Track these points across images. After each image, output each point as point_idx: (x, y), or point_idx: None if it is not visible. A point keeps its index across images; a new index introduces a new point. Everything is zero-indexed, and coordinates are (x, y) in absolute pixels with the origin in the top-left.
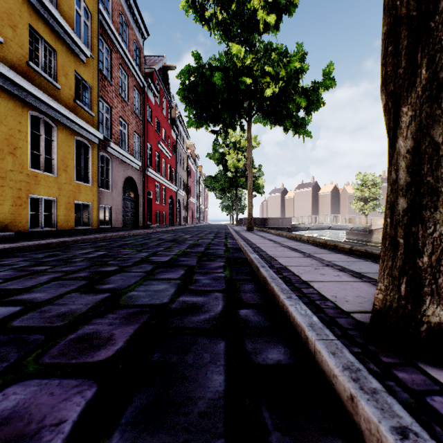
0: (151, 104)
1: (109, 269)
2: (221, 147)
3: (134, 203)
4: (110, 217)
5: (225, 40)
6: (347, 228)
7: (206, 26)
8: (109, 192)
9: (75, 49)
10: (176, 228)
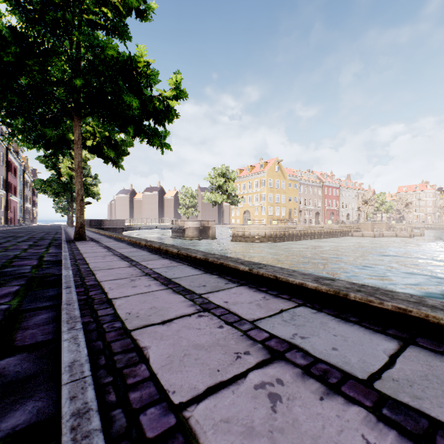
0: None
1: None
2: None
3: None
4: None
5: None
6: (169, 227)
7: None
8: None
9: None
10: None
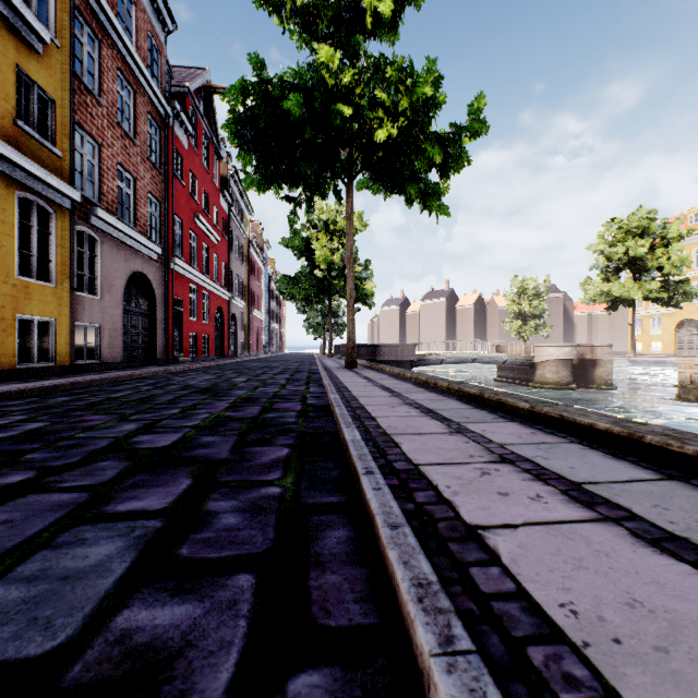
0: (182, 148)
1: (6, 482)
2: (305, 228)
3: (149, 320)
4: (98, 345)
5: (309, 44)
6: (500, 360)
7: (276, 17)
8: (96, 300)
9: (16, 23)
10: (228, 361)
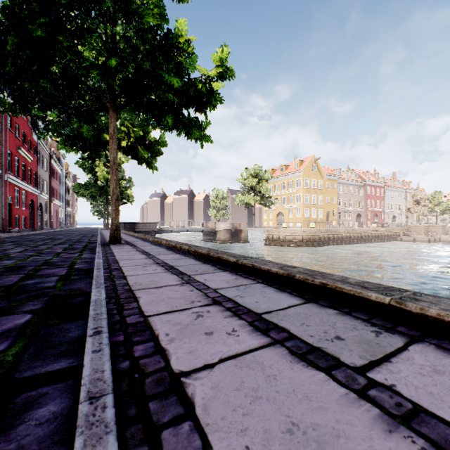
0: None
1: (34, 245)
2: None
3: None
4: None
5: None
6: (200, 230)
7: None
8: None
9: None
10: (41, 232)
